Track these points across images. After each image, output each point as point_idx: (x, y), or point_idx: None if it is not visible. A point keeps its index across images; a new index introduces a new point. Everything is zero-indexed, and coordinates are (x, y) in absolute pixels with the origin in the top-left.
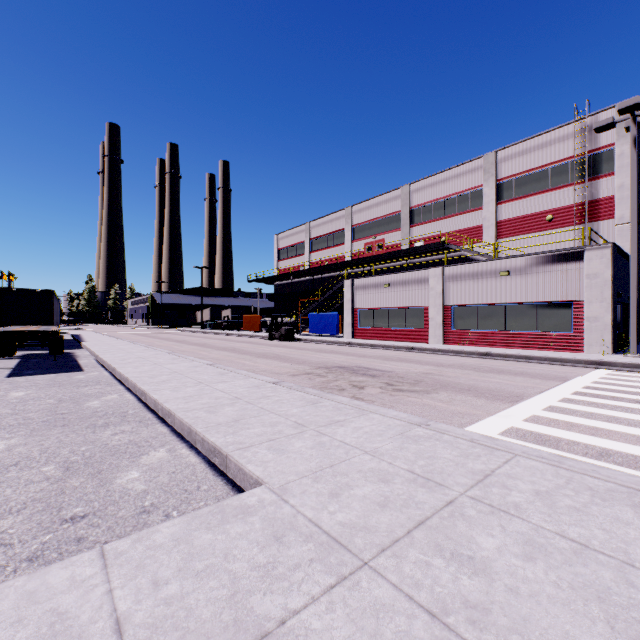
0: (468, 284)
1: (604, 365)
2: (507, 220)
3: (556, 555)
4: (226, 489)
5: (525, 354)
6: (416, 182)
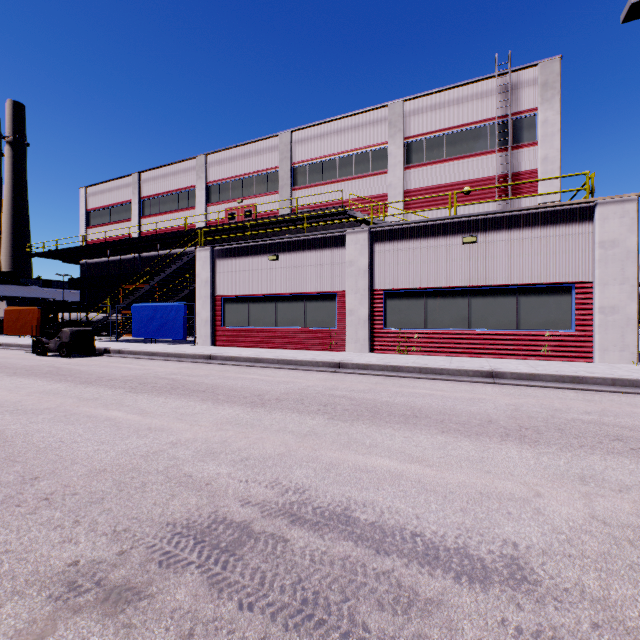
0: (410, 256)
1: None
2: (417, 190)
3: None
4: None
5: (571, 373)
6: (300, 130)
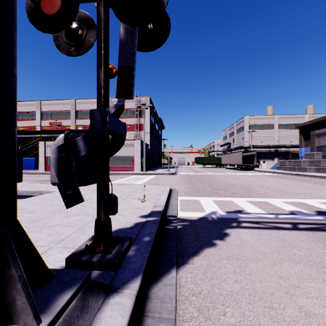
0: None
1: (137, 174)
2: None
3: None
4: None
5: (118, 172)
6: (79, 99)
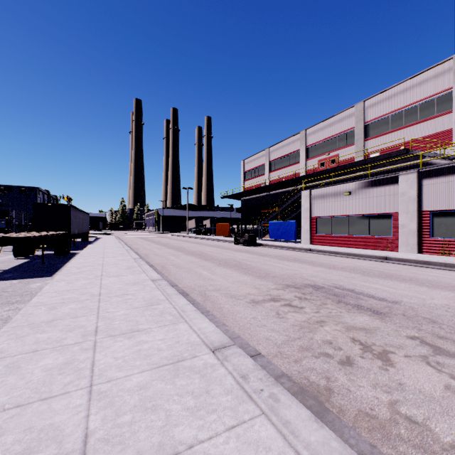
0: (454, 186)
1: None
2: None
3: None
4: None
5: None
6: (371, 98)
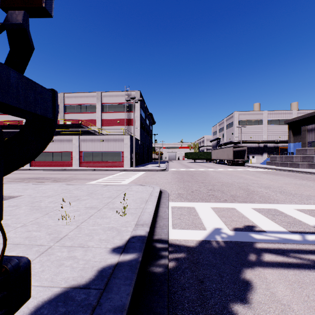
0: (89, 143)
1: (126, 170)
2: (105, 119)
3: (85, 191)
4: None
5: (106, 169)
6: (67, 93)
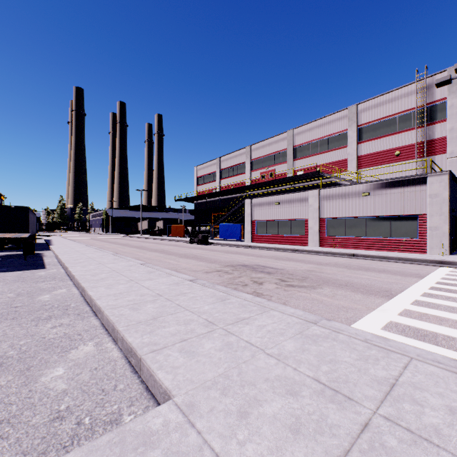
0: (338, 202)
1: (445, 264)
2: (365, 155)
3: None
4: (140, 389)
5: (383, 255)
6: (298, 127)
